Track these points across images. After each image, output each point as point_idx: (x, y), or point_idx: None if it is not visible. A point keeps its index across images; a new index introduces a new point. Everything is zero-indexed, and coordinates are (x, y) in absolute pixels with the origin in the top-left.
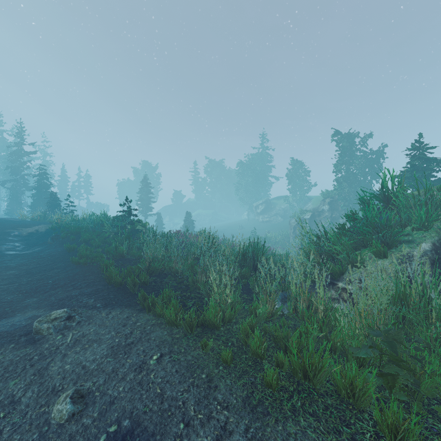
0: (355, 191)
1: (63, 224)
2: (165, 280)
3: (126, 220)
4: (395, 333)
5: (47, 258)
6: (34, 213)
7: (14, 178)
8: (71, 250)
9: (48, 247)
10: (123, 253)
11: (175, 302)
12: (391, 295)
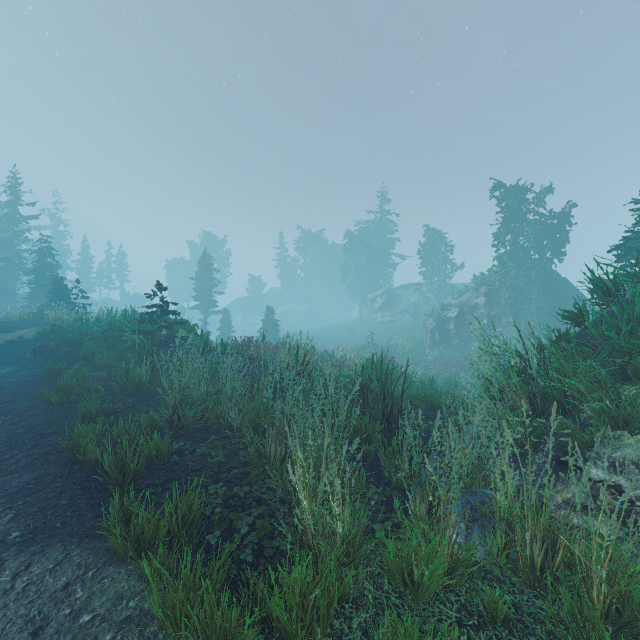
0: (526, 275)
1: (65, 326)
2: (198, 450)
3: (162, 321)
4: None
5: (8, 389)
6: (23, 310)
7: (7, 256)
8: (54, 374)
9: (24, 366)
10: (141, 382)
11: (189, 554)
12: None
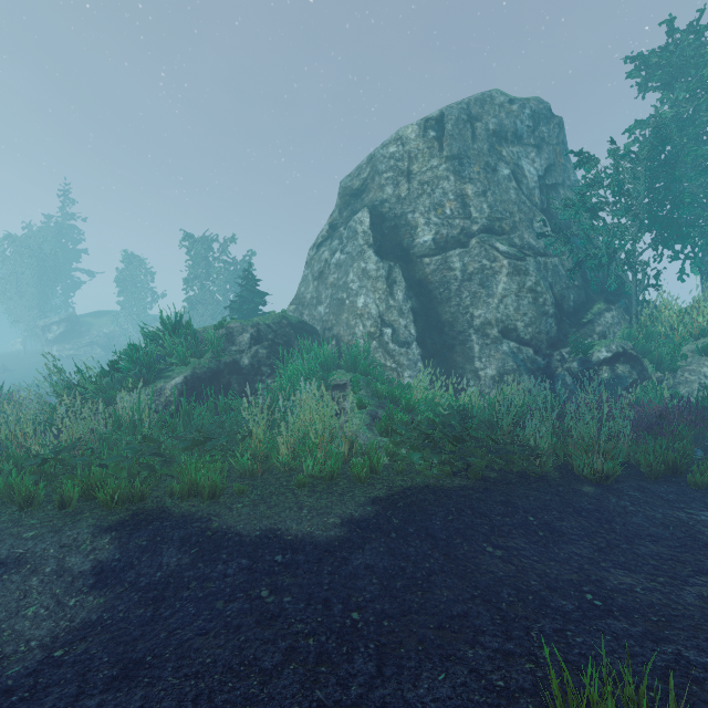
0: (212, 315)
1: None
2: None
3: None
4: (72, 445)
5: None
6: None
7: None
8: None
9: None
10: None
11: None
12: (112, 424)
